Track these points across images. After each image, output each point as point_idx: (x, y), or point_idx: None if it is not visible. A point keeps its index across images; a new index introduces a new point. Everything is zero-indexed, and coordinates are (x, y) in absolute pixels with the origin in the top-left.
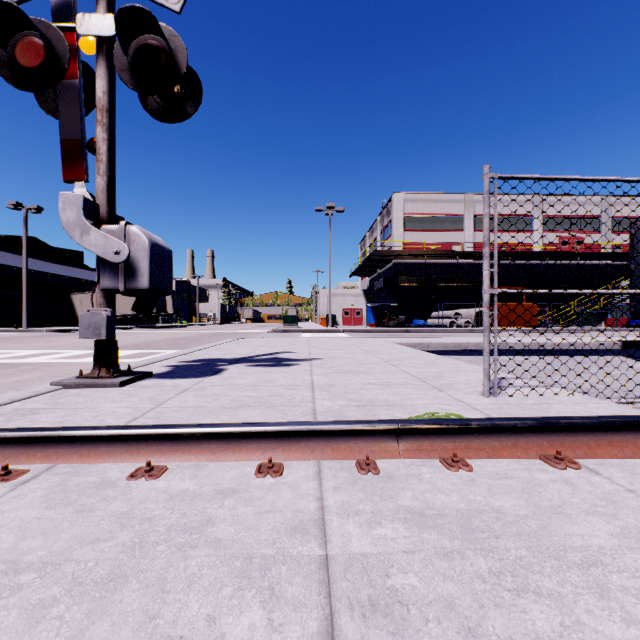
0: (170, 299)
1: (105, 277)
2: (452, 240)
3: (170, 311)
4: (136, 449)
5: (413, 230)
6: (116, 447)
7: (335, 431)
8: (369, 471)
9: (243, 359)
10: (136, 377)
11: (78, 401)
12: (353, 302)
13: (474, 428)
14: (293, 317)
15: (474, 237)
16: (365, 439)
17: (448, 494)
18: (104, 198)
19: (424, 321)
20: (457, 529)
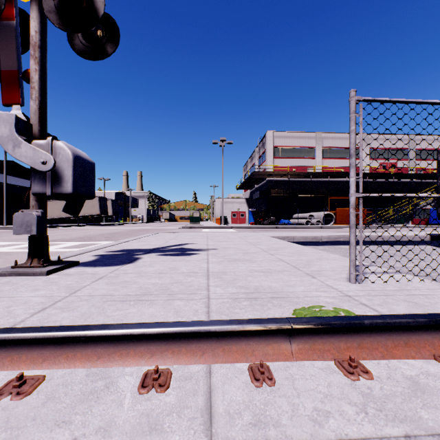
0: (110, 205)
1: (35, 183)
2: (307, 164)
3: (110, 213)
4: (16, 354)
5: (280, 157)
6: None
7: (226, 332)
8: (263, 381)
9: (156, 249)
10: (63, 266)
11: (2, 289)
12: (239, 207)
13: (367, 327)
14: (197, 218)
15: (322, 162)
16: (257, 339)
17: (360, 422)
18: (36, 119)
19: (288, 220)
20: None
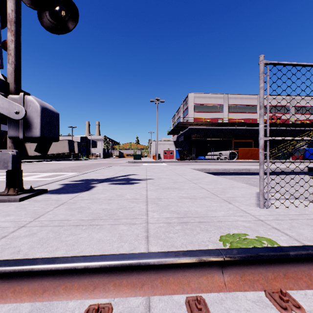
0: (76, 146)
1: (10, 129)
2: (217, 117)
3: (76, 152)
4: None
5: (198, 112)
6: None
7: (164, 265)
8: None
9: (108, 179)
10: (34, 194)
11: None
12: (169, 147)
13: (293, 259)
14: (139, 155)
15: (228, 115)
16: (192, 270)
17: None
18: (12, 78)
19: (204, 157)
20: None
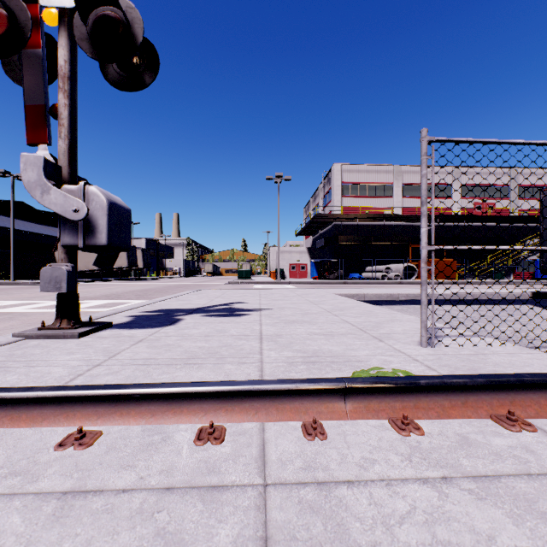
0: (140, 255)
1: (65, 234)
2: (383, 205)
3: (140, 266)
4: (71, 411)
5: (350, 196)
6: (50, 409)
7: (280, 391)
8: (316, 436)
9: (199, 309)
10: (96, 328)
11: (34, 353)
12: (299, 258)
13: (423, 387)
14: (247, 271)
15: (402, 202)
16: (311, 399)
17: (403, 467)
18: (65, 160)
19: (359, 274)
20: (419, 520)
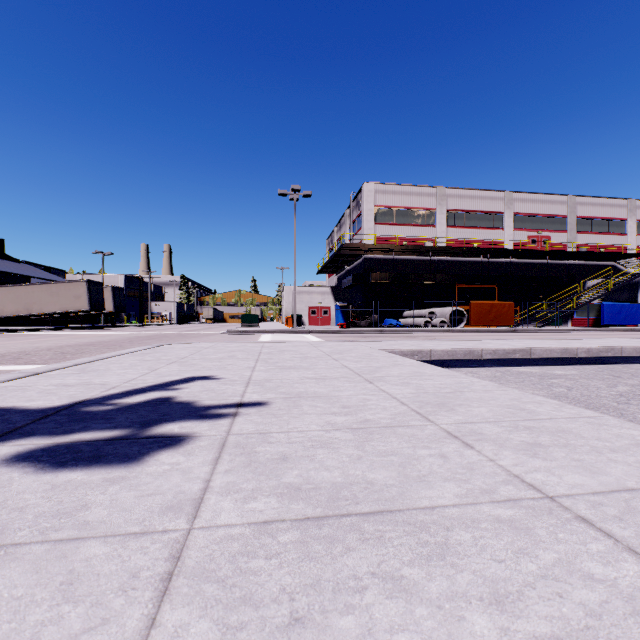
0: (110, 295)
1: None
2: (424, 235)
3: (110, 309)
4: None
5: (384, 223)
6: None
7: None
8: None
9: (65, 411)
10: None
11: None
12: (320, 300)
13: None
14: (253, 316)
15: (446, 233)
16: None
17: None
18: None
19: (397, 321)
20: None
